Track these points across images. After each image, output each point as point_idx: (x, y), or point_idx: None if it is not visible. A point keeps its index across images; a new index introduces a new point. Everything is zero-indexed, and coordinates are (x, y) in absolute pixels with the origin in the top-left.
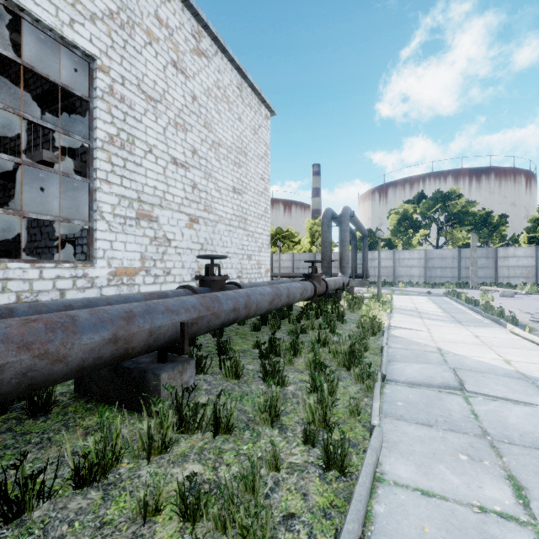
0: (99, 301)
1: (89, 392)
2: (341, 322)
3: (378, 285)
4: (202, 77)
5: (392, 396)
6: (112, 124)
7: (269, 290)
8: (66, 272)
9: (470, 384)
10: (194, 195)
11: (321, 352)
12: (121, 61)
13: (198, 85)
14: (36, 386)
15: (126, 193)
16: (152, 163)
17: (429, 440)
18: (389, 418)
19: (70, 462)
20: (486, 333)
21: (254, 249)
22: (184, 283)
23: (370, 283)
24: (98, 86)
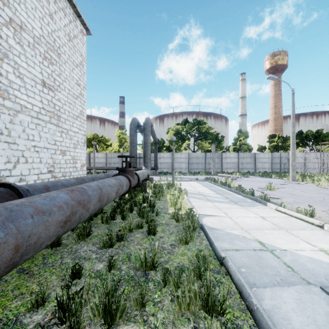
0: None
1: None
2: (155, 215)
3: (172, 175)
4: None
5: None
6: None
7: (63, 198)
8: None
9: None
10: None
11: None
12: None
13: None
14: None
15: None
16: None
17: None
18: None
19: None
20: (264, 213)
21: (69, 146)
22: None
23: (159, 173)
24: None
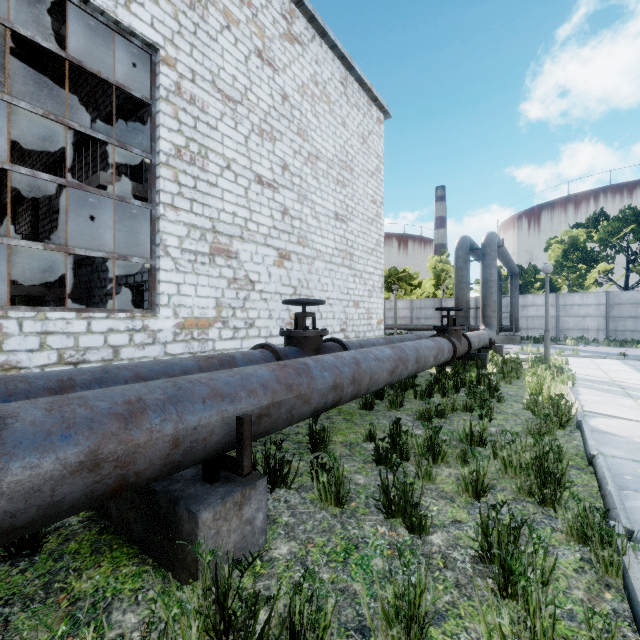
0: (122, 370)
1: (107, 513)
2: (496, 401)
3: (545, 342)
4: (295, 69)
5: None
6: (179, 132)
7: (388, 352)
8: (120, 324)
9: None
10: (285, 224)
11: (485, 466)
12: (191, 51)
13: (289, 80)
14: None
15: (197, 221)
16: (231, 183)
17: None
18: None
19: None
20: None
21: (363, 294)
22: (272, 338)
23: (522, 338)
24: (161, 83)
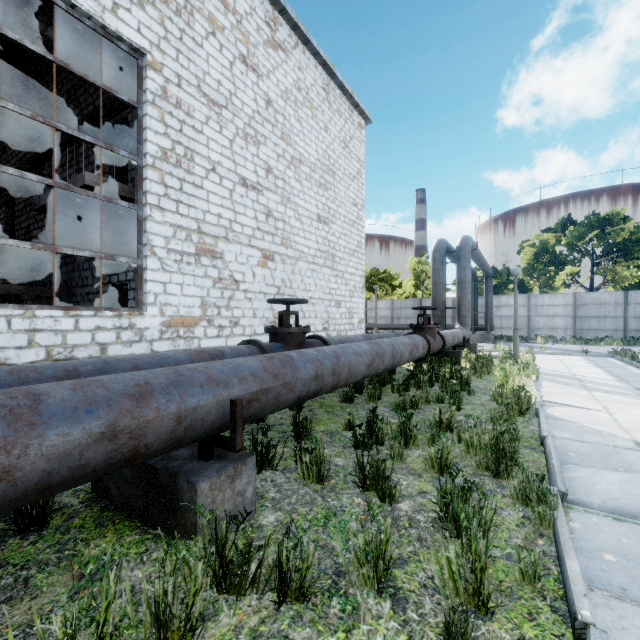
0: (121, 362)
1: (107, 494)
2: (467, 393)
3: (514, 340)
4: (278, 75)
5: (587, 537)
6: (165, 135)
7: (366, 347)
8: (108, 322)
9: None
10: (269, 225)
11: (449, 445)
12: (177, 56)
13: (273, 86)
14: None
15: (183, 222)
16: (216, 185)
17: None
18: (599, 592)
19: None
20: None
21: (344, 294)
22: (256, 336)
23: (496, 337)
24: (147, 87)
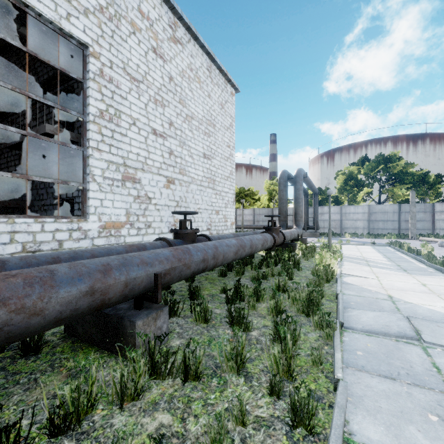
0: (84, 252)
1: (76, 333)
2: (297, 270)
3: (329, 236)
4: (177, 60)
5: (351, 344)
6: (102, 101)
7: (234, 241)
8: (63, 226)
9: (426, 334)
10: (171, 160)
11: (281, 299)
12: (110, 48)
13: (174, 68)
14: (14, 338)
15: (114, 159)
16: (136, 134)
17: (394, 396)
18: (351, 368)
19: (46, 411)
20: (432, 282)
21: (221, 206)
22: (163, 234)
23: (320, 234)
24: (90, 69)
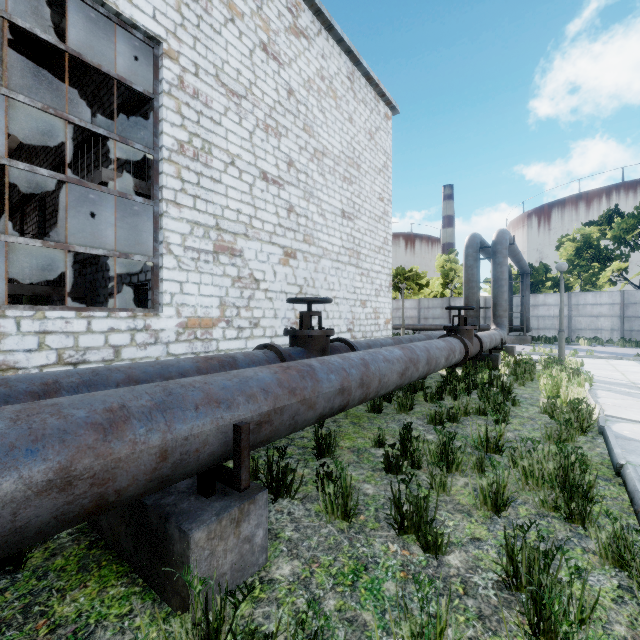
0: (114, 372)
1: (98, 525)
2: (511, 404)
3: (559, 343)
4: (301, 64)
5: None
6: (182, 127)
7: (398, 353)
8: (121, 323)
9: None
10: (291, 221)
11: (506, 477)
12: (194, 44)
13: (295, 75)
14: None
15: (201, 218)
16: (235, 179)
17: None
18: None
19: None
20: None
21: (370, 293)
22: (277, 338)
23: (533, 339)
24: (163, 77)
